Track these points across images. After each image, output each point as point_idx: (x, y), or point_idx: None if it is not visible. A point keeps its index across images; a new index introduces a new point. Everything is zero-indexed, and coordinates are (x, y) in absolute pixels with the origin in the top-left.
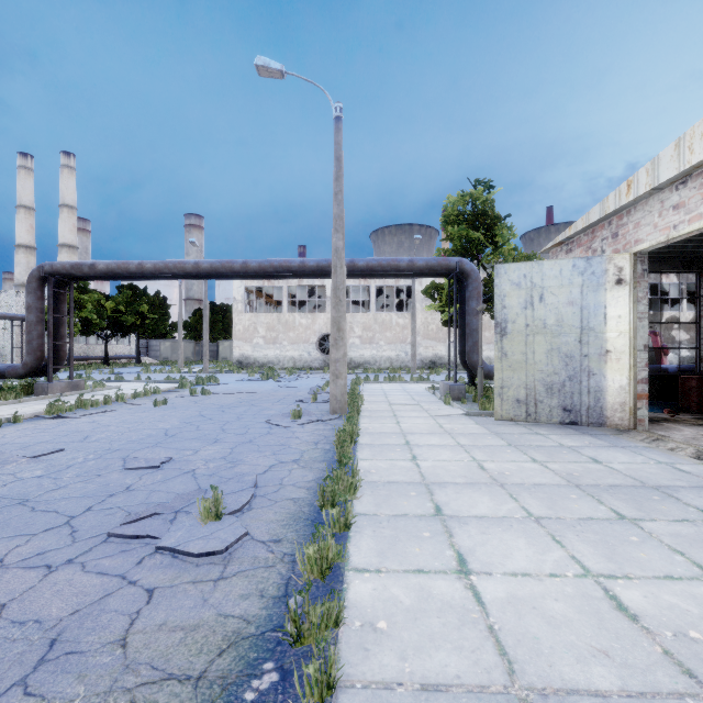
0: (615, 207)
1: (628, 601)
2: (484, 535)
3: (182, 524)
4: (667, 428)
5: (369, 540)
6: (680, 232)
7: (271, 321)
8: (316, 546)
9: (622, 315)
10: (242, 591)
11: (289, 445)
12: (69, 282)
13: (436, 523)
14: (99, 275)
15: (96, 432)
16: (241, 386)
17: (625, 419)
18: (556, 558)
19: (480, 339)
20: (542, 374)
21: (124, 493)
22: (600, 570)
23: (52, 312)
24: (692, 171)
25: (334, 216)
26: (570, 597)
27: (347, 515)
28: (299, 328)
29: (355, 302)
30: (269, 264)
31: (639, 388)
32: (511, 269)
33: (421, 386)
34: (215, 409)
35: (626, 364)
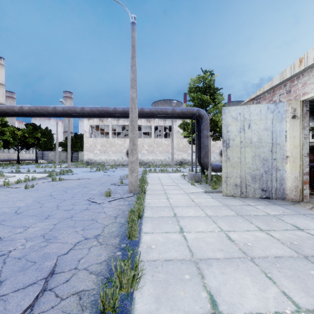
0: (291, 74)
1: None
2: None
3: None
4: None
5: None
6: None
7: (103, 142)
8: None
9: (295, 136)
10: None
11: (97, 220)
12: None
13: None
14: None
15: None
16: (84, 175)
17: (297, 195)
18: None
19: (210, 150)
20: (249, 169)
21: None
22: None
23: None
24: None
25: (131, 79)
26: None
27: None
28: (117, 146)
29: (144, 134)
30: (96, 108)
31: (305, 177)
32: (232, 110)
33: (177, 174)
34: (61, 190)
35: (298, 164)
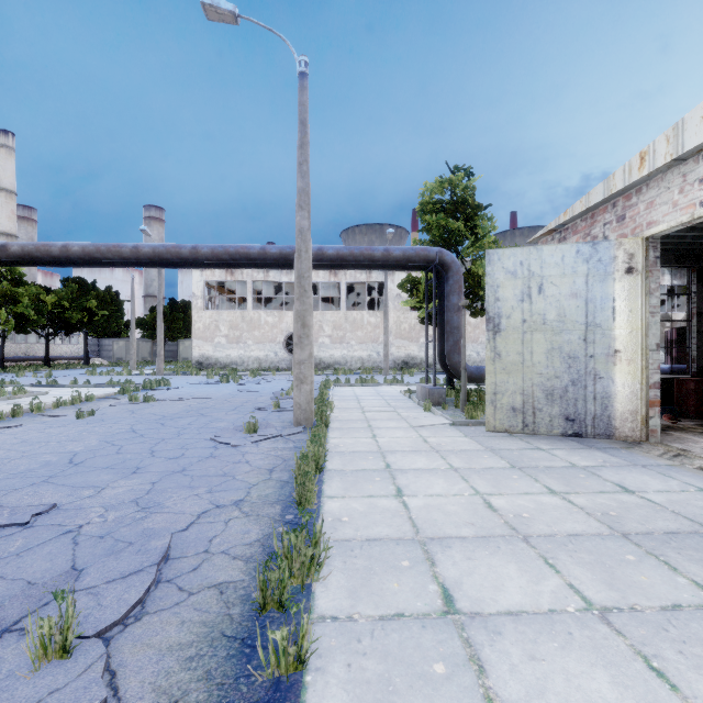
0: (624, 184)
1: None
2: (536, 663)
3: None
4: (679, 439)
5: (340, 697)
6: None
7: (235, 318)
8: None
9: (632, 309)
10: None
11: (234, 475)
12: None
13: (451, 635)
14: (12, 258)
15: None
16: (195, 390)
17: (636, 429)
18: None
19: (463, 338)
20: (541, 377)
21: None
22: None
23: None
24: None
25: (298, 191)
26: None
27: (301, 640)
28: (265, 327)
29: (325, 300)
30: (224, 250)
31: (652, 393)
32: (505, 255)
33: (395, 388)
34: (154, 421)
35: (637, 365)
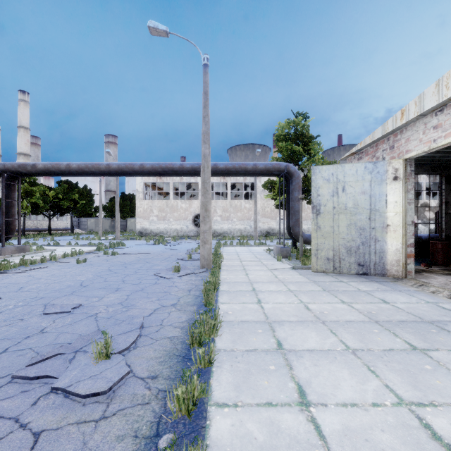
0: (393, 128)
1: (440, 429)
2: (316, 367)
3: (79, 363)
4: (426, 277)
5: (228, 375)
6: (438, 144)
7: (162, 205)
8: (184, 387)
9: (397, 201)
10: (118, 432)
11: (170, 292)
12: (18, 177)
13: (279, 357)
14: (39, 172)
15: (29, 283)
16: (140, 248)
17: (399, 271)
18: (374, 387)
19: (301, 217)
20: (344, 240)
21: (38, 335)
22: (410, 398)
23: (4, 198)
24: (447, 102)
25: (203, 132)
26: (393, 427)
27: (210, 354)
28: (180, 210)
29: (217, 193)
30: (159, 165)
31: (409, 250)
32: (323, 169)
33: (261, 248)
34: (120, 265)
35: (400, 234)
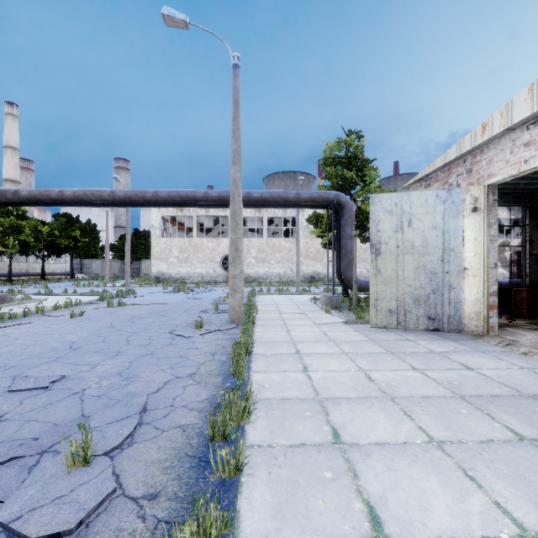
0: (471, 146)
1: None
2: (392, 472)
3: (42, 473)
4: (512, 333)
5: (264, 489)
6: (531, 165)
7: (183, 244)
8: (195, 524)
9: (477, 238)
10: None
11: (187, 357)
12: None
13: (337, 456)
14: (22, 200)
15: (0, 346)
16: (155, 297)
17: (480, 326)
18: (480, 507)
19: (354, 259)
20: (410, 288)
21: None
22: (536, 526)
23: None
24: None
25: (232, 151)
26: None
27: (238, 456)
28: (206, 250)
29: (251, 230)
30: (177, 193)
31: (491, 299)
32: (384, 198)
33: (304, 296)
34: (127, 319)
35: (481, 279)
